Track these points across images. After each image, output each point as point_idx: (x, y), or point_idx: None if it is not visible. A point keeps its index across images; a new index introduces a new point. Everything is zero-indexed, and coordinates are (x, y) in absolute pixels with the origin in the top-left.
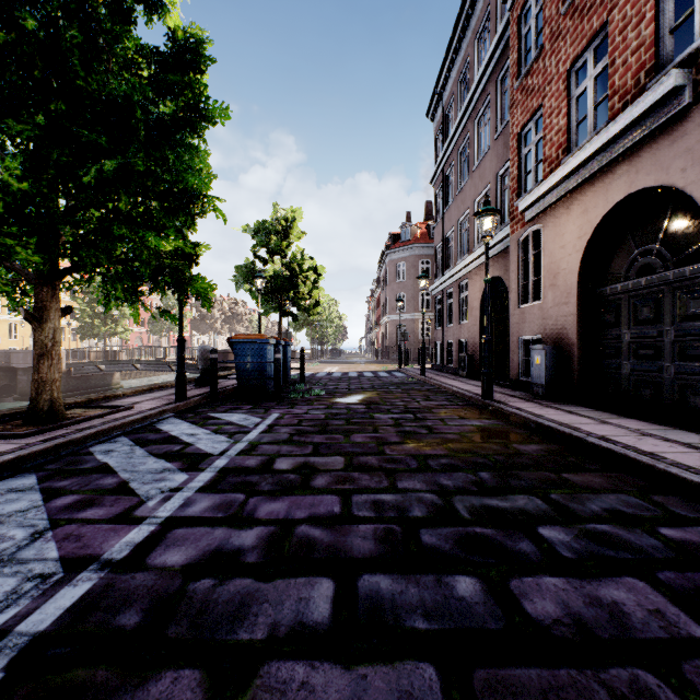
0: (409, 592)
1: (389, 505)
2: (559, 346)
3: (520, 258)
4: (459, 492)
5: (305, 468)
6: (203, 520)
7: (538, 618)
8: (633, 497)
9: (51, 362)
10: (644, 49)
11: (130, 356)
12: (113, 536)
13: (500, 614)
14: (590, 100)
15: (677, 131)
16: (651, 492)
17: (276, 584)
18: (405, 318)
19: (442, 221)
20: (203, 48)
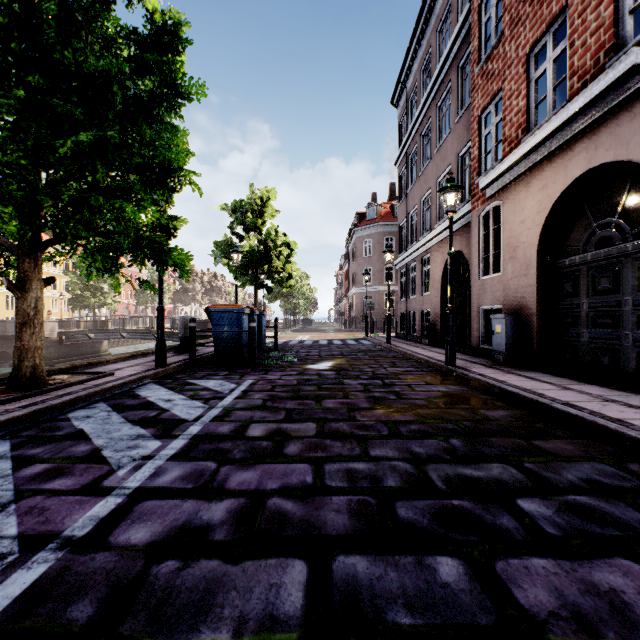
0: (388, 576)
1: (363, 475)
2: (519, 315)
3: (480, 233)
4: (432, 460)
5: (278, 435)
6: (173, 491)
7: (532, 610)
8: (608, 465)
9: (34, 330)
10: (604, 30)
11: (118, 325)
12: (77, 509)
13: (489, 604)
14: (549, 81)
15: (637, 108)
16: (625, 460)
17: (244, 567)
18: (371, 291)
19: (406, 200)
20: (181, 30)
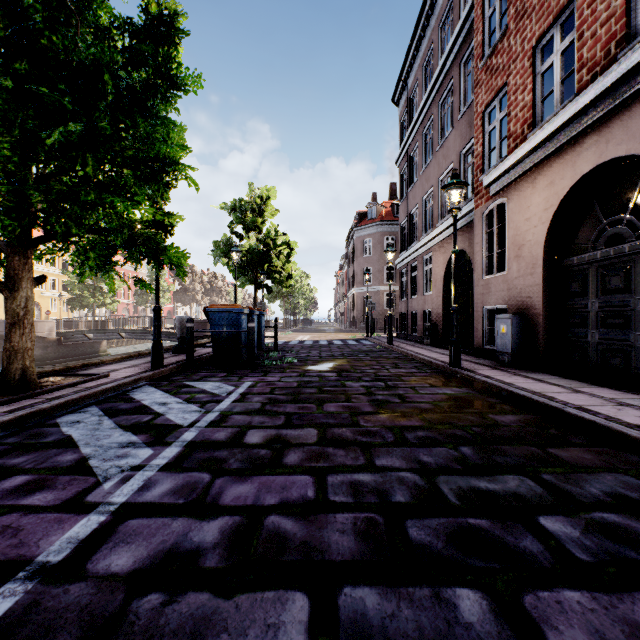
0: (402, 614)
1: (368, 488)
2: (524, 315)
3: (484, 231)
4: (443, 471)
5: (277, 442)
6: (162, 507)
7: None
8: (632, 477)
9: (23, 331)
10: (615, 20)
11: (117, 325)
12: (55, 529)
13: None
14: (556, 74)
15: None
16: None
17: (238, 602)
18: (371, 290)
19: (407, 199)
20: (177, 21)
